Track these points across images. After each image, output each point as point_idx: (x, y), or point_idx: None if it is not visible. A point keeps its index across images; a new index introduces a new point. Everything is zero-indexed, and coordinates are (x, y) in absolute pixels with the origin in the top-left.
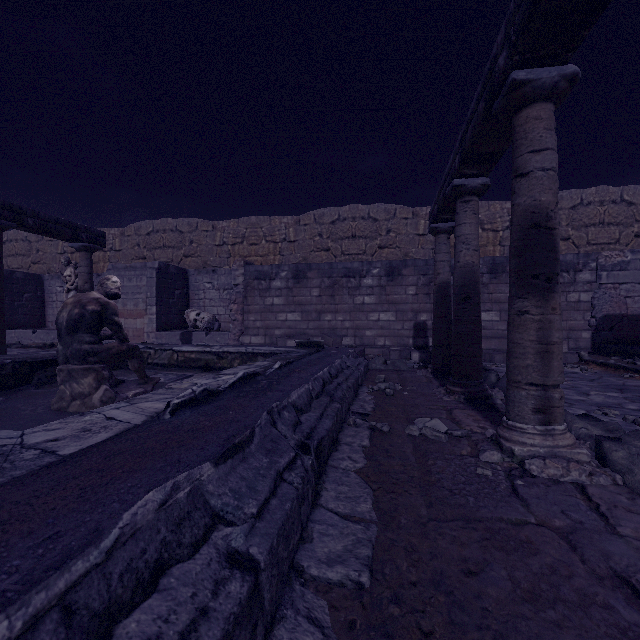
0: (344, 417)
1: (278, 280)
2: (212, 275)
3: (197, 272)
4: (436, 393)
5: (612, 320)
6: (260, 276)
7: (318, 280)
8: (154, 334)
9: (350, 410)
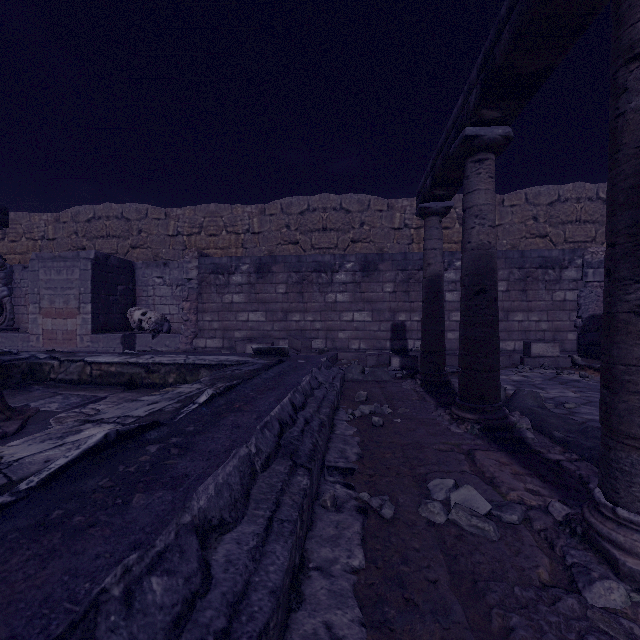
0: (315, 488)
1: (238, 274)
2: (163, 269)
3: (145, 265)
4: (438, 419)
5: (598, 320)
6: (217, 270)
7: (284, 275)
8: (89, 337)
9: (325, 467)
